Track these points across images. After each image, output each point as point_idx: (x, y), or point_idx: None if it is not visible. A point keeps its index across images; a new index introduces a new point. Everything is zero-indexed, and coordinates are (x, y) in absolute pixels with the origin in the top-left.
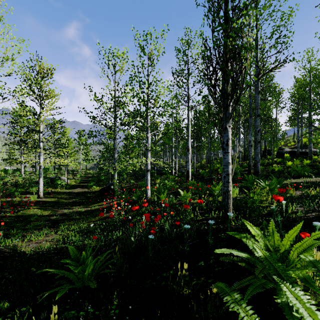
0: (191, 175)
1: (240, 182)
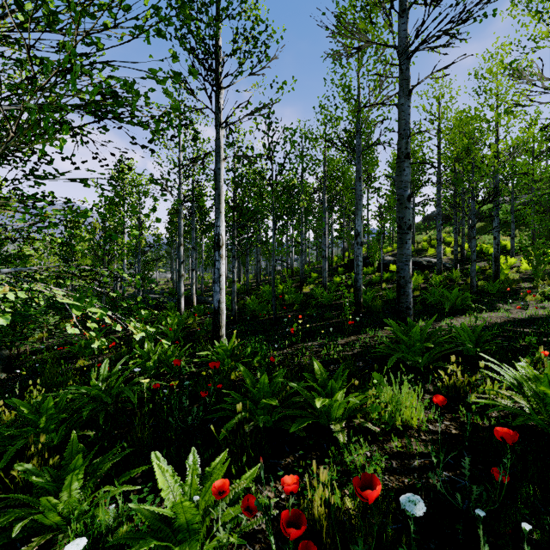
0: (226, 309)
1: (350, 333)
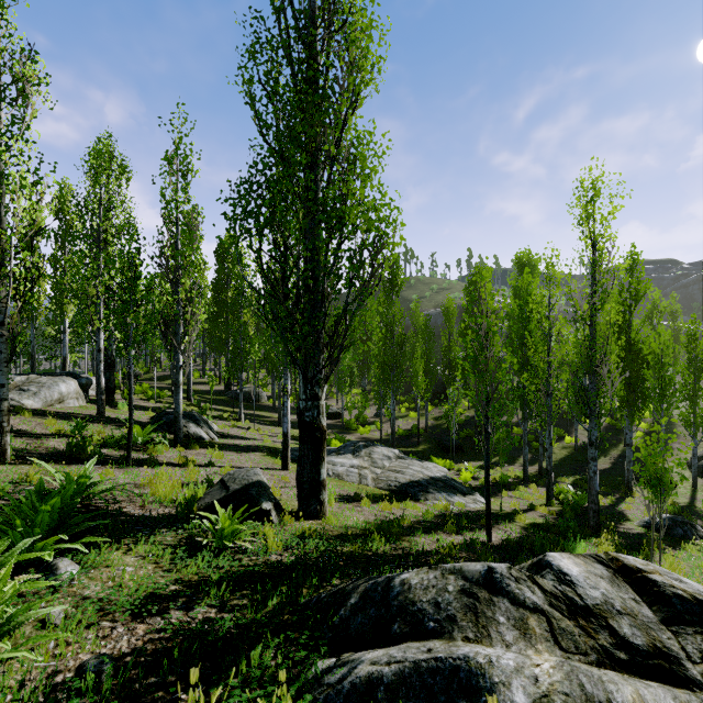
0: None
1: None
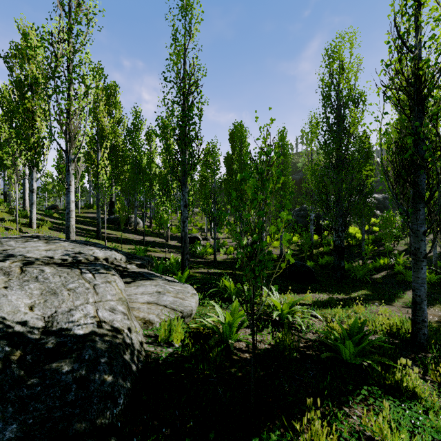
0: None
1: None
